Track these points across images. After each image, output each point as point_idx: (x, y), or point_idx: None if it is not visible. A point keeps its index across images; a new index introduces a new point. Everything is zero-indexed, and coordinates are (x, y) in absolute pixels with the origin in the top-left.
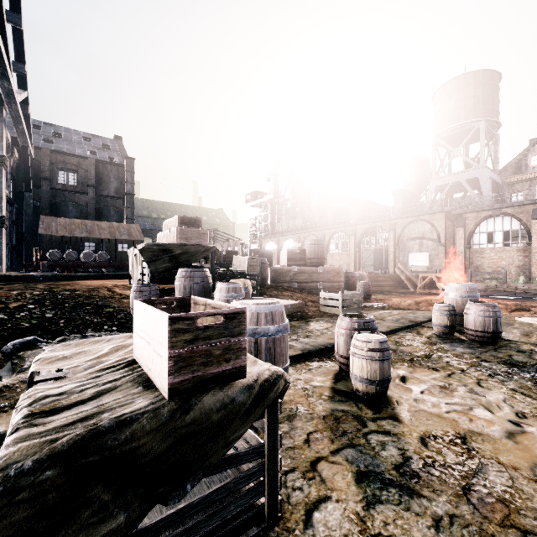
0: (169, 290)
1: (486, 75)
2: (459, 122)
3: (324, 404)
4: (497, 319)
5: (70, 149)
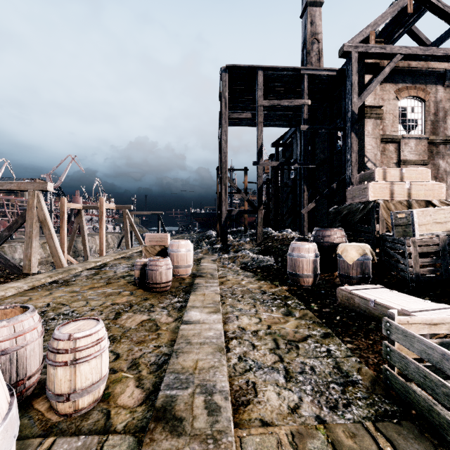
0: None
1: None
2: None
3: None
4: None
5: None
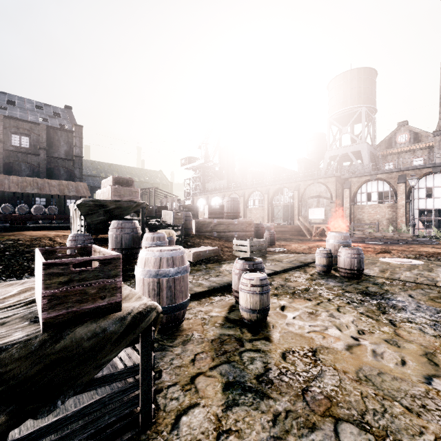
0: (104, 239)
1: (366, 72)
2: (346, 106)
3: (215, 330)
4: (360, 259)
5: (22, 116)
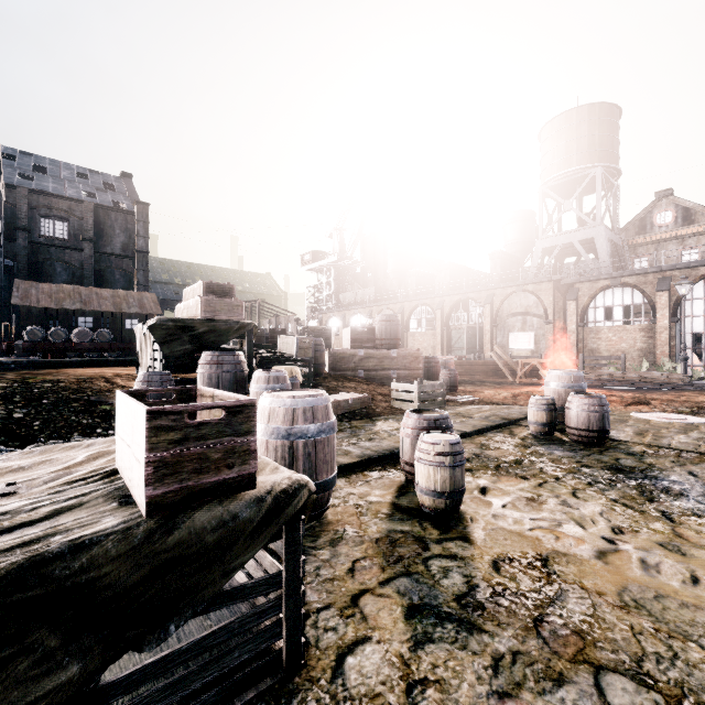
0: (189, 381)
1: (603, 110)
2: (571, 167)
3: (379, 523)
4: (605, 414)
5: (57, 189)
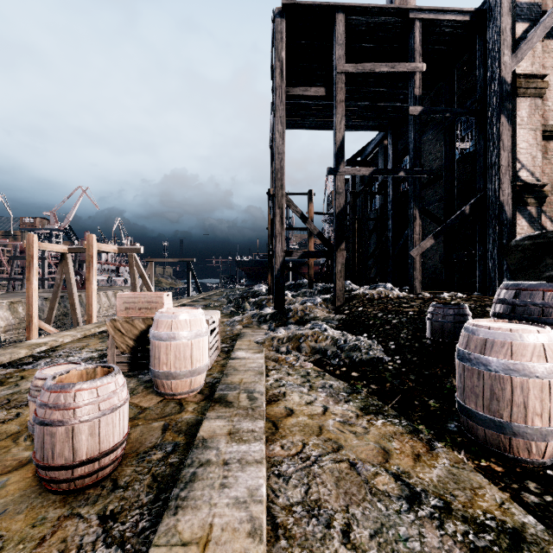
0: None
1: None
2: None
3: None
4: None
5: None
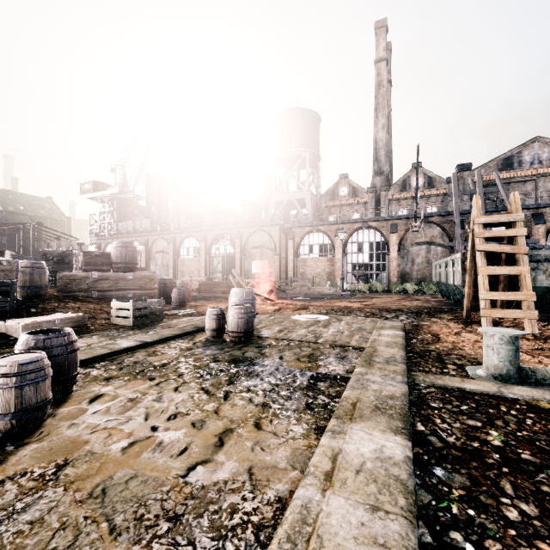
0: None
1: (310, 115)
2: (292, 148)
3: None
4: (249, 319)
5: None
